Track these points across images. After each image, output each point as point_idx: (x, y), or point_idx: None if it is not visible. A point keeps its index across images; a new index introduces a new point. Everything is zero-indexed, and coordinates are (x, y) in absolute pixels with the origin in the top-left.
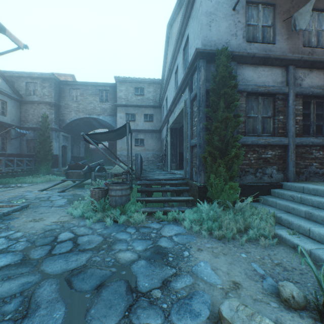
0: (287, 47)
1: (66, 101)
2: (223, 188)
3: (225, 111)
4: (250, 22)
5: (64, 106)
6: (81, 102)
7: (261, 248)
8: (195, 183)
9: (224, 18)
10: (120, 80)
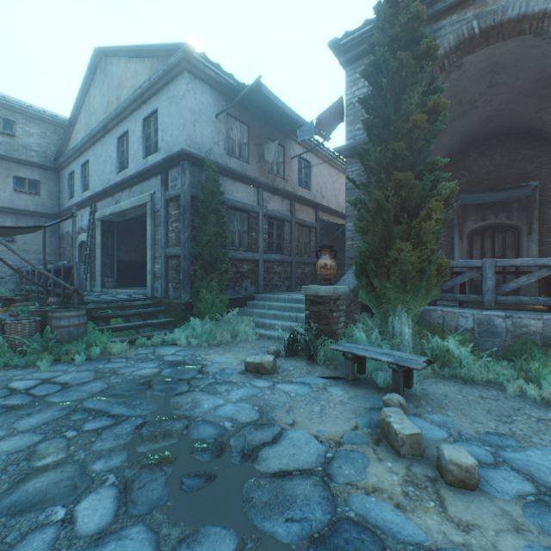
0: (258, 170)
1: None
2: (214, 301)
3: (216, 226)
4: (230, 135)
5: None
6: None
7: (250, 344)
8: (177, 300)
9: (208, 123)
10: None
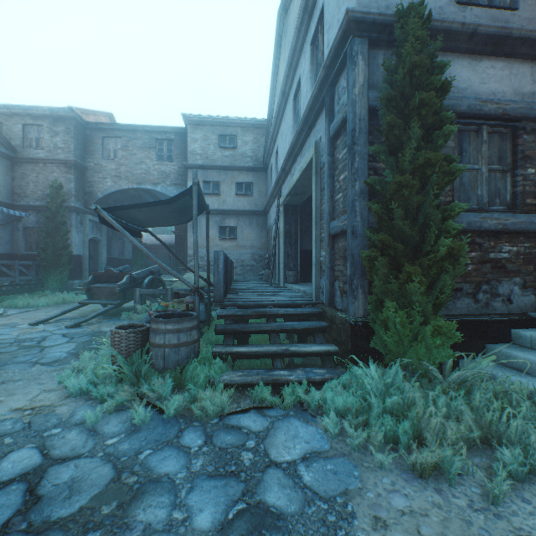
0: None
1: (96, 159)
2: (416, 331)
3: (421, 147)
4: None
5: (92, 168)
6: (124, 160)
7: None
8: (342, 314)
9: None
10: (193, 121)
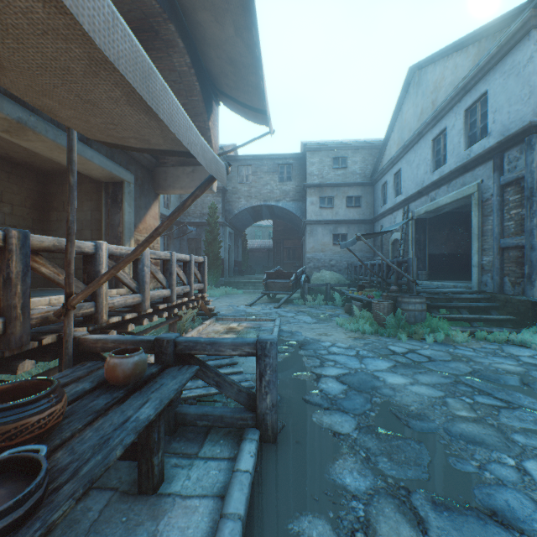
0: None
1: (233, 184)
2: None
3: None
4: None
5: (230, 191)
6: (254, 183)
7: None
8: (518, 297)
9: None
10: (311, 148)
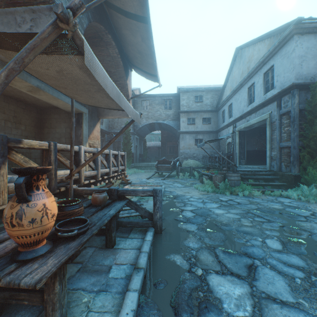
0: None
1: (138, 110)
2: None
3: None
4: None
5: None
6: (150, 110)
7: None
8: (287, 173)
9: (312, 58)
10: (182, 91)
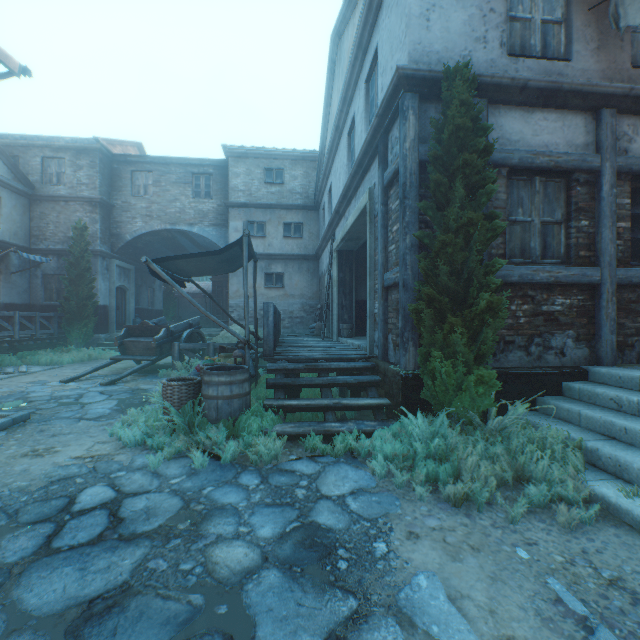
0: (597, 67)
1: (124, 196)
2: (460, 381)
3: (464, 206)
4: (515, 12)
5: (120, 207)
6: (156, 197)
7: (561, 532)
8: (394, 367)
9: (458, 3)
10: (234, 153)
